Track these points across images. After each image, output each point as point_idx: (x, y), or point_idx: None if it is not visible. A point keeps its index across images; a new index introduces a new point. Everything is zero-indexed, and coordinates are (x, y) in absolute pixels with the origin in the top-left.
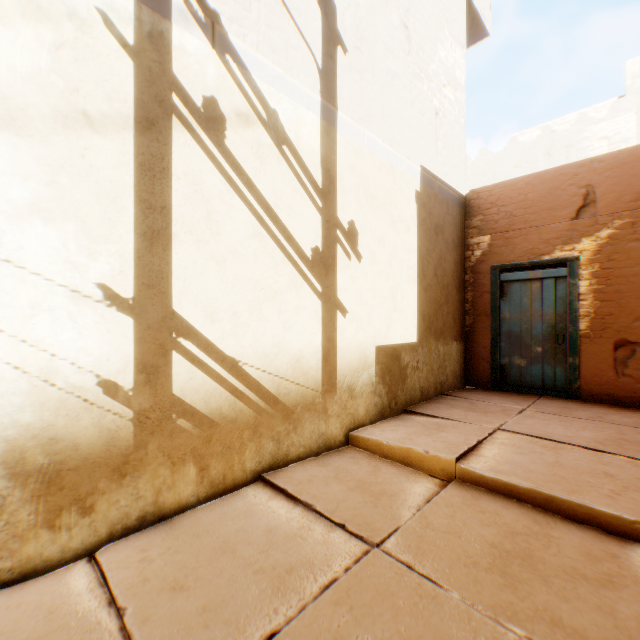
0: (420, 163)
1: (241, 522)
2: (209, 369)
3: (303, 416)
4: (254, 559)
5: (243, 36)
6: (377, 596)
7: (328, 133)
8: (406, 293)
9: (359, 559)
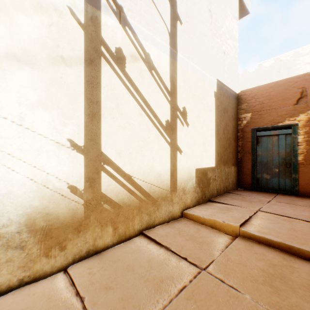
0: (216, 78)
1: (135, 255)
2: (118, 180)
3: (161, 203)
4: (143, 274)
5: (134, 17)
6: (208, 295)
7: (173, 64)
8: (210, 142)
9: (196, 276)
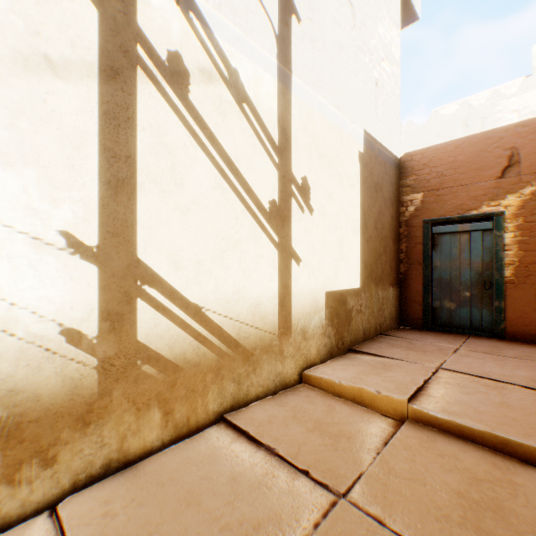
0: (363, 127)
1: (205, 468)
2: (173, 315)
3: (261, 358)
4: (220, 513)
5: None
6: None
7: (284, 95)
8: (351, 244)
9: (327, 512)
